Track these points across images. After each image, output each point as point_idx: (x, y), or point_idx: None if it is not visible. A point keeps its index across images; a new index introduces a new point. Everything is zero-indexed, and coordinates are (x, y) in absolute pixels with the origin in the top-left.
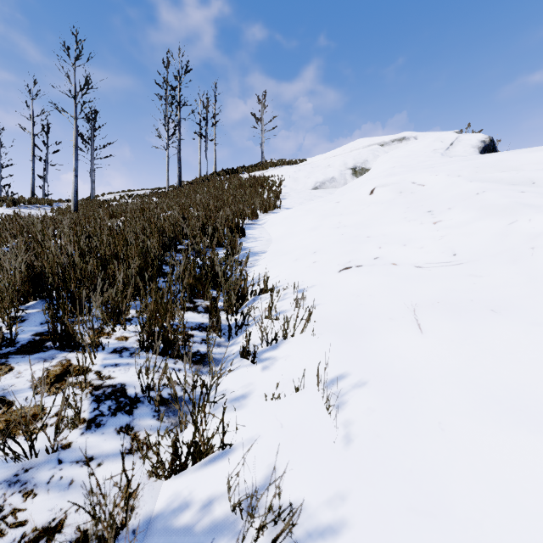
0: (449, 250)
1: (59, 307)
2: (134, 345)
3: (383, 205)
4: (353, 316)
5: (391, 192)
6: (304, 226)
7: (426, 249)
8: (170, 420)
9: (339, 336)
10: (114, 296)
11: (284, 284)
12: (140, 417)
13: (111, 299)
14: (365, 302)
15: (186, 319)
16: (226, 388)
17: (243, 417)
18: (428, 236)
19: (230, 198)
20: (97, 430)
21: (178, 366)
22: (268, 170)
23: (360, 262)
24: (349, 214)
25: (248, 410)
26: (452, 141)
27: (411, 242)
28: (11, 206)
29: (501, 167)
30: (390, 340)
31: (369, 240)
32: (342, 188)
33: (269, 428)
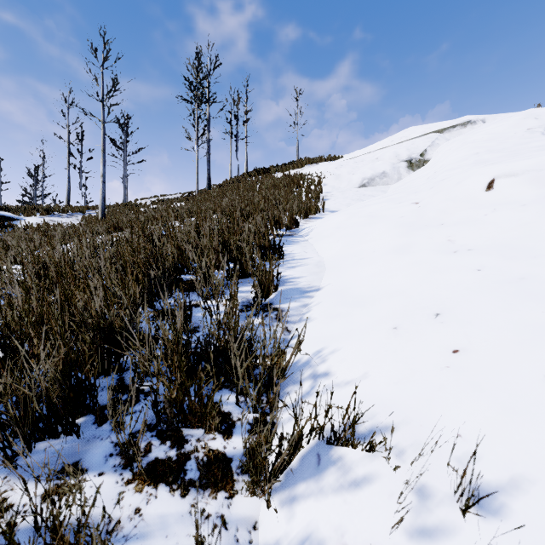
0: None
1: None
2: None
3: (530, 208)
4: None
5: (530, 184)
6: (375, 244)
7: None
8: None
9: None
10: None
11: (398, 427)
12: None
13: None
14: None
15: (142, 539)
16: None
17: None
18: None
19: (261, 200)
20: None
21: None
22: (303, 167)
23: None
24: (461, 224)
25: None
26: None
27: None
28: (44, 215)
29: None
30: None
31: None
32: (397, 185)
33: None
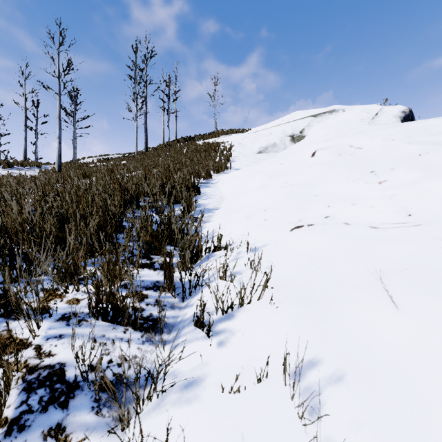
0: (402, 210)
1: (13, 268)
2: (84, 310)
3: (325, 166)
4: (312, 281)
5: (331, 154)
6: (252, 185)
7: (377, 208)
8: (111, 413)
9: (300, 306)
10: (65, 259)
11: (237, 242)
12: (76, 410)
13: (62, 261)
14: (323, 265)
15: (141, 277)
16: (177, 368)
17: (196, 416)
18: (376, 195)
19: (187, 160)
20: (19, 436)
21: (128, 335)
22: (220, 137)
23: (311, 221)
24: (294, 174)
25: (201, 405)
26: (377, 112)
27: (359, 201)
28: (6, 168)
29: (431, 131)
30: (361, 316)
31: (317, 199)
32: (282, 152)
33: (227, 440)
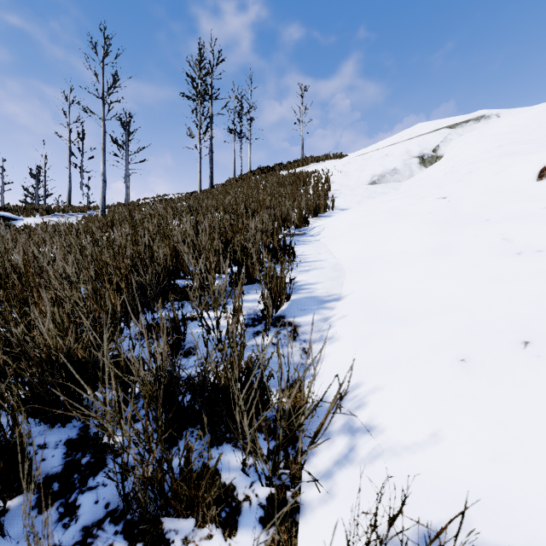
0: None
1: None
2: None
3: None
4: None
5: None
6: (404, 244)
7: None
8: None
9: None
10: None
11: None
12: None
13: None
14: None
15: None
16: None
17: None
18: None
19: (267, 198)
20: None
21: None
22: (309, 165)
23: None
24: (515, 219)
25: None
26: None
27: None
28: (44, 215)
29: None
30: None
31: None
32: (410, 181)
33: None
